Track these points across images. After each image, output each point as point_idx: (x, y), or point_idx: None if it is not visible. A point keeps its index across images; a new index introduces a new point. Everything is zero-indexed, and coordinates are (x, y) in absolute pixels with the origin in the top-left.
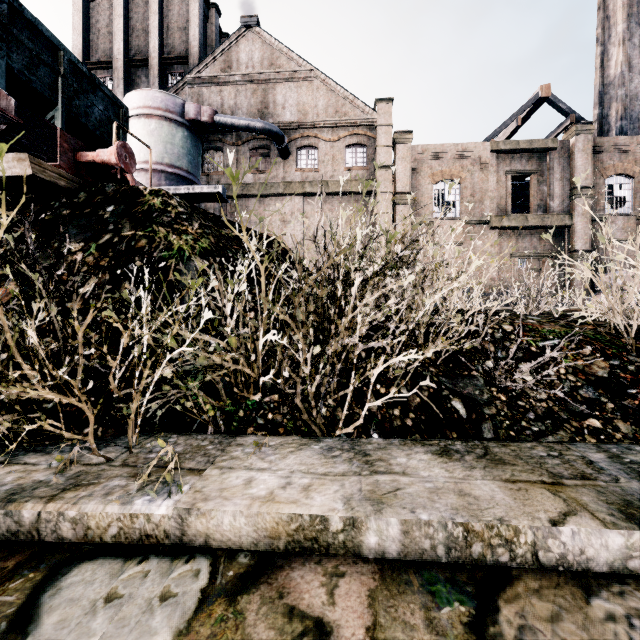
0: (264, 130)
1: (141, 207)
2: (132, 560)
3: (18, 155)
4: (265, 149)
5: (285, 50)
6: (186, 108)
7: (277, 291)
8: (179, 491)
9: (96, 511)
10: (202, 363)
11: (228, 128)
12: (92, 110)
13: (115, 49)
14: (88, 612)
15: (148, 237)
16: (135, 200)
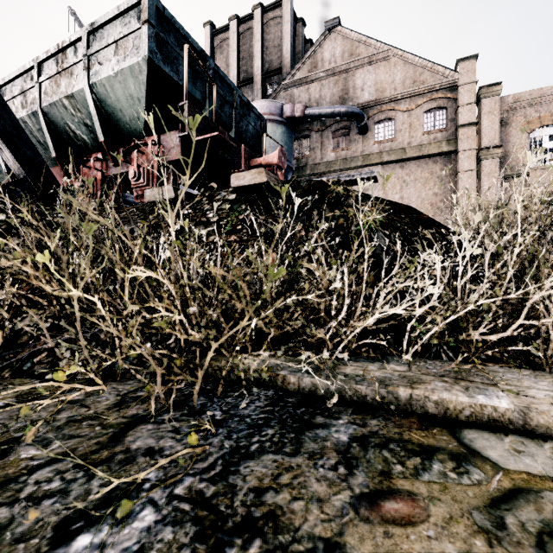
0: (347, 113)
1: (331, 195)
2: (497, 433)
3: (258, 170)
4: (345, 129)
5: (364, 39)
6: (284, 109)
7: (447, 252)
8: (500, 395)
9: (451, 399)
10: (485, 308)
11: (316, 118)
12: (248, 127)
13: (231, 76)
14: (511, 455)
15: (343, 216)
16: (324, 190)
